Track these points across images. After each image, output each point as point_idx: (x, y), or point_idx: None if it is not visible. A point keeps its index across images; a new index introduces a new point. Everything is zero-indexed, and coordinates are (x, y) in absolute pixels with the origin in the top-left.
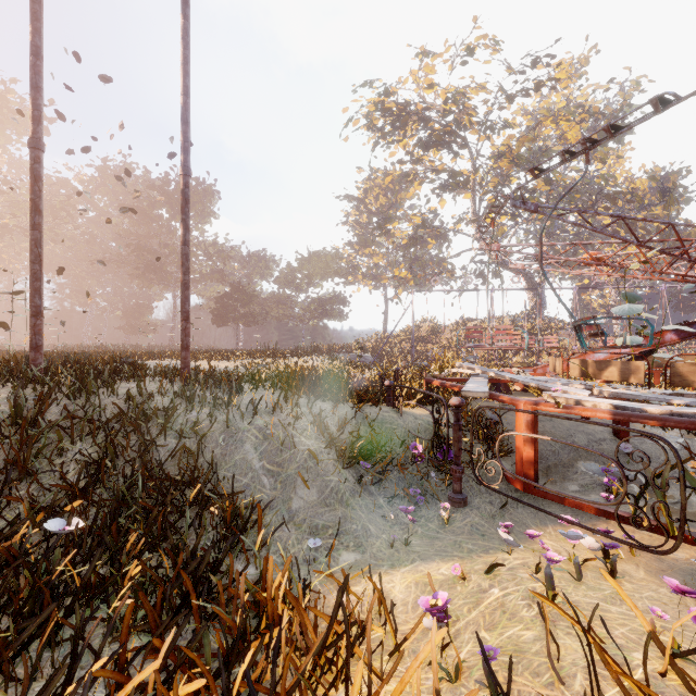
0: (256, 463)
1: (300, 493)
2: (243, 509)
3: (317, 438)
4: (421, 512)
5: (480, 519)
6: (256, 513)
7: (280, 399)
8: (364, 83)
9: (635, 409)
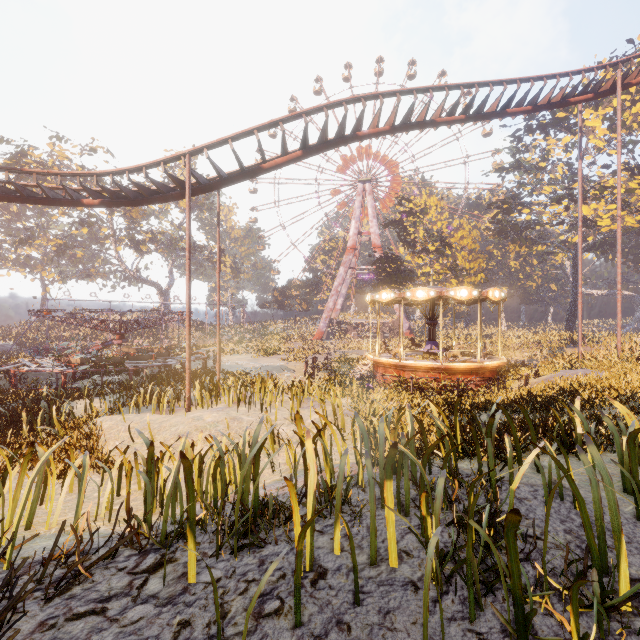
0: None
1: None
2: None
3: None
4: None
5: None
6: None
7: None
8: (1, 139)
9: (31, 369)
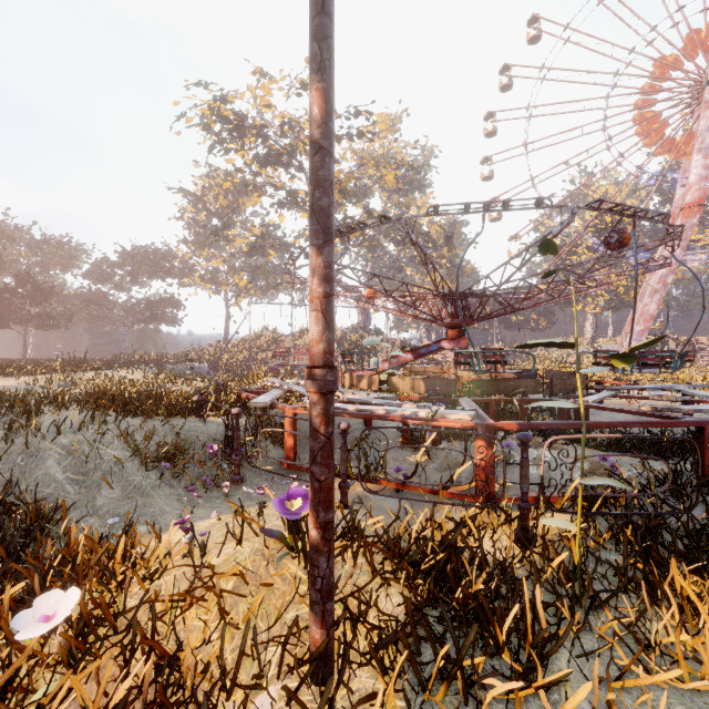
0: (59, 476)
1: (105, 493)
2: (47, 510)
3: (123, 449)
4: (213, 494)
5: (255, 491)
6: (60, 515)
7: (86, 419)
8: (199, 82)
9: (344, 408)
